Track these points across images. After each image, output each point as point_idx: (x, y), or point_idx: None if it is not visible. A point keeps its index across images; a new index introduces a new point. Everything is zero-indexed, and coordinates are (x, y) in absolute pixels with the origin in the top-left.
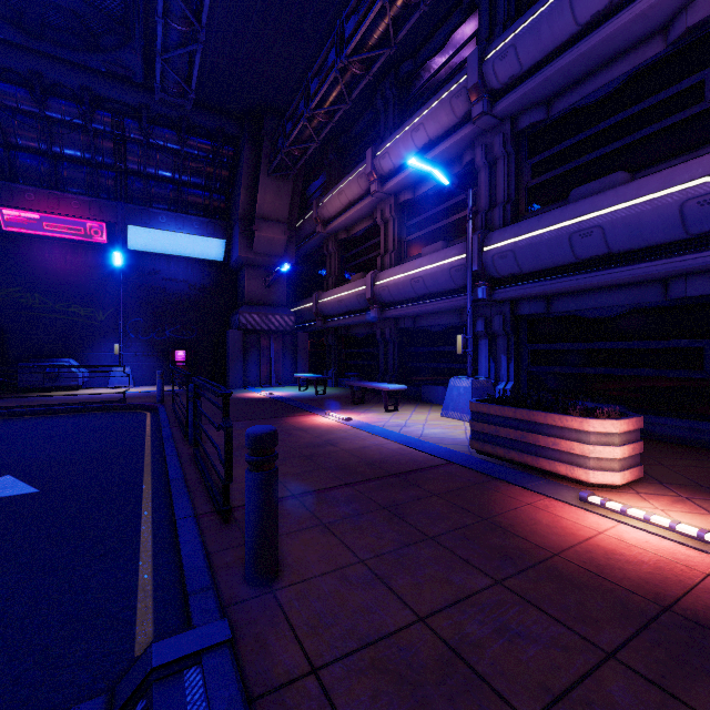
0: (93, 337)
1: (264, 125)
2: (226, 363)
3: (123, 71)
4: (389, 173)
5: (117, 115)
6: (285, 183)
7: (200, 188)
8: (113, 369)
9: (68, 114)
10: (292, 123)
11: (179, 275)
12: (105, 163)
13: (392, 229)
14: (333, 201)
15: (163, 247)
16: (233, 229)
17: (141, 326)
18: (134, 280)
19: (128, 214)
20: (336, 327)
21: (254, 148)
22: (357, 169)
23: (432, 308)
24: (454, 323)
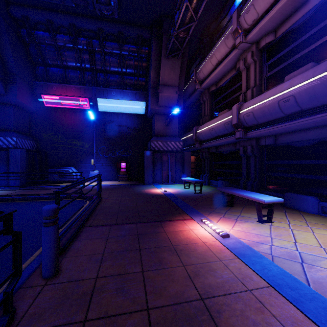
0: (83, 156)
1: (163, 26)
2: (144, 169)
3: (82, 3)
4: (252, 24)
5: (88, 39)
6: (176, 61)
7: (132, 74)
8: (90, 172)
9: (66, 42)
10: (178, 12)
11: (122, 123)
12: (86, 67)
13: (253, 70)
14: (206, 64)
15: (115, 109)
16: (148, 94)
17: (105, 150)
18: (101, 126)
19: (97, 92)
20: (208, 148)
21: (158, 42)
22: (224, 33)
23: (303, 124)
24: (326, 137)
